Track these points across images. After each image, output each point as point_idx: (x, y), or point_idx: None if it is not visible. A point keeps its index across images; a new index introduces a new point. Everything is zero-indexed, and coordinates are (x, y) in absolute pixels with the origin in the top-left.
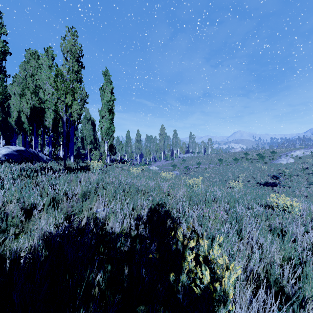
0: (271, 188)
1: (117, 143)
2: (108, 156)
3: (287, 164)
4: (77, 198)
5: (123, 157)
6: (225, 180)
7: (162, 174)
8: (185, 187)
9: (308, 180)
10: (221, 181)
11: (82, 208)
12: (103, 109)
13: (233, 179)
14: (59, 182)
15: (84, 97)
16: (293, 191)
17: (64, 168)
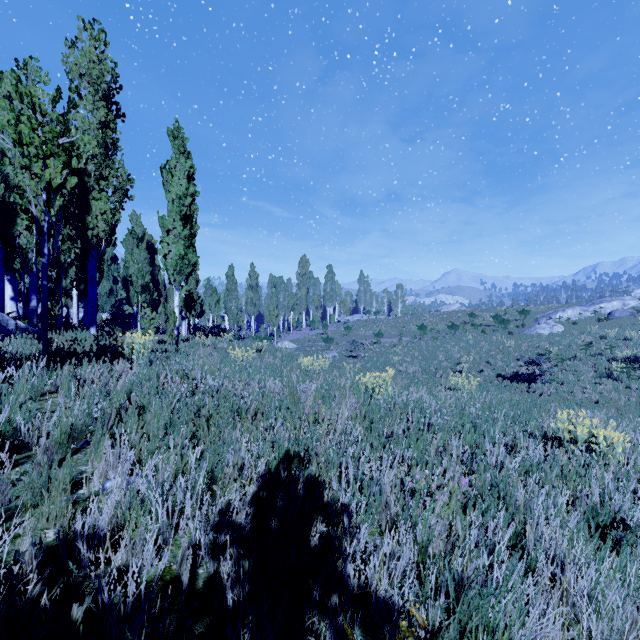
0: (526, 385)
1: (207, 291)
2: (183, 319)
3: (552, 335)
4: (40, 450)
5: (220, 321)
6: (433, 370)
7: (303, 361)
8: (355, 394)
9: (595, 369)
10: (426, 371)
11: (48, 485)
12: (170, 213)
13: (449, 367)
14: (7, 397)
15: (123, 183)
16: (570, 392)
17: (43, 354)
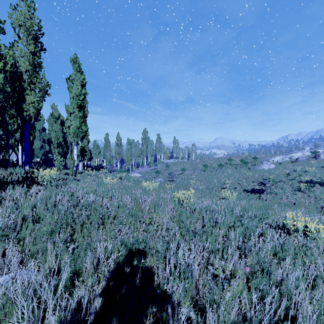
0: (258, 195)
1: (94, 147)
2: (80, 161)
3: (269, 169)
4: None
5: (101, 162)
6: (211, 187)
7: (144, 184)
8: (172, 203)
9: (292, 186)
10: (208, 188)
11: None
12: (72, 104)
13: (219, 186)
14: None
15: (44, 86)
16: (280, 198)
17: None
